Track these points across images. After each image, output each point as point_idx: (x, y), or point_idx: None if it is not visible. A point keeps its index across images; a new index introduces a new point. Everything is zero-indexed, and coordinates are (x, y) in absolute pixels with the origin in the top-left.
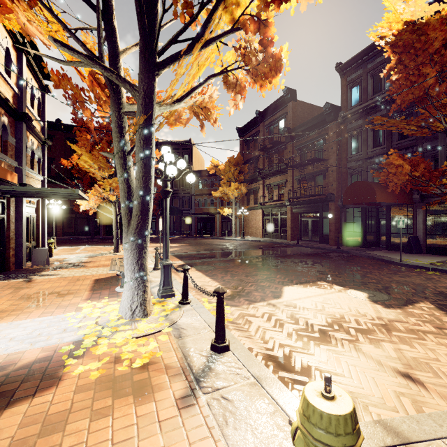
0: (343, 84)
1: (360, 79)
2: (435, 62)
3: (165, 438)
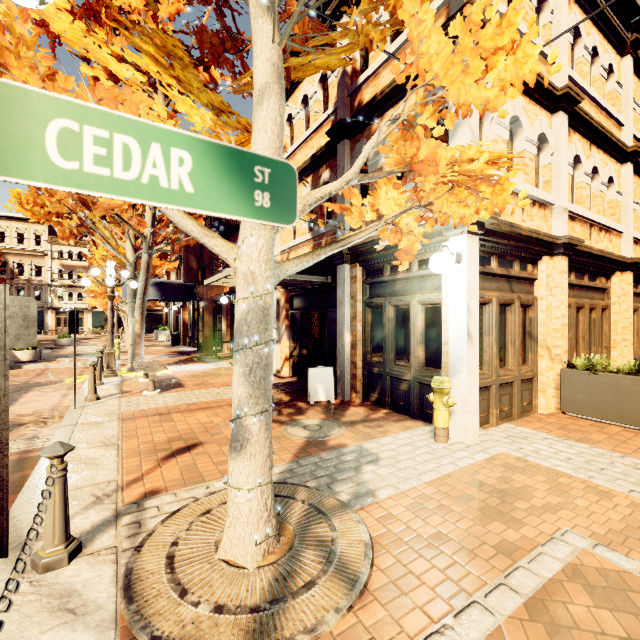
0: None
1: None
2: None
3: None
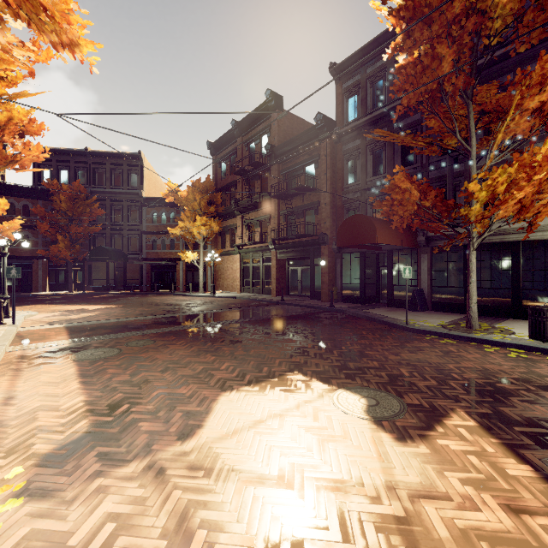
0: (338, 92)
1: (358, 87)
2: (452, 40)
3: None
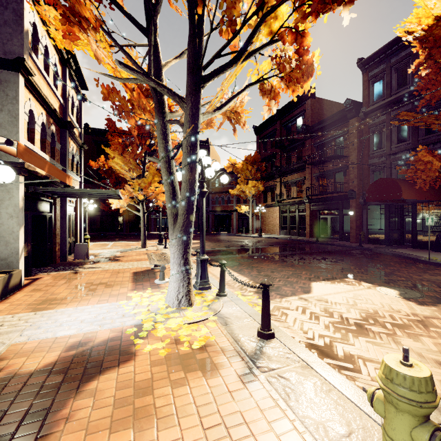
0: (364, 80)
1: (383, 73)
2: None
3: (237, 405)
